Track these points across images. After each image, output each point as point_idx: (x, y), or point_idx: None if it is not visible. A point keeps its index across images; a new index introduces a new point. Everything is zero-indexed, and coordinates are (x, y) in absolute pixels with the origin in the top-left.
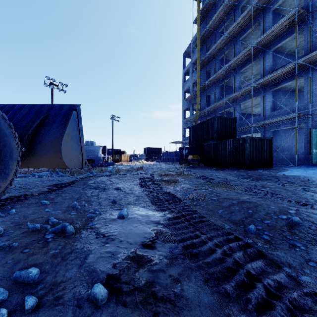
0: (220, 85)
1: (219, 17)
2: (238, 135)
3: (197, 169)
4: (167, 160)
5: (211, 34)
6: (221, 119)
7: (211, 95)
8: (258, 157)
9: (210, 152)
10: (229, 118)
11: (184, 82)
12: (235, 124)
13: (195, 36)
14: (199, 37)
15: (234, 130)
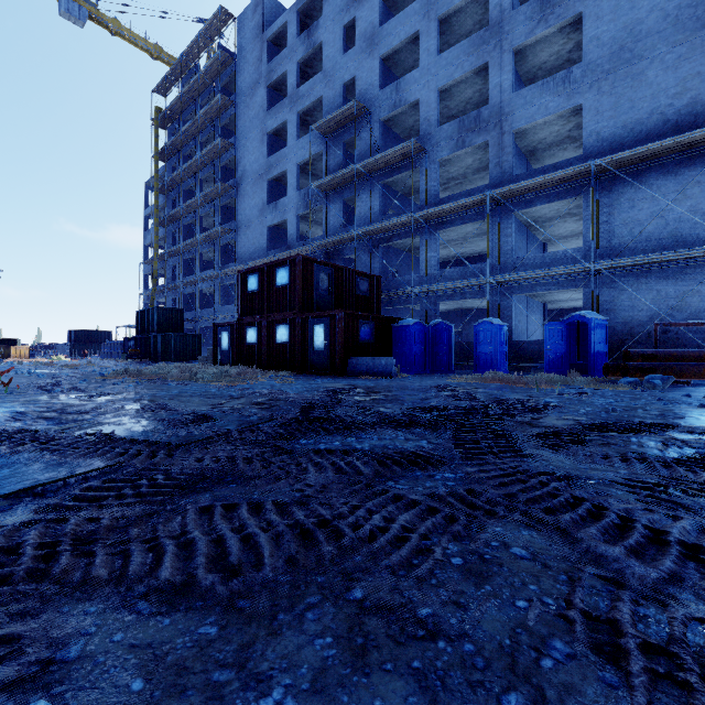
0: (185, 259)
1: (180, 176)
2: (199, 326)
3: (132, 364)
4: (110, 355)
5: (176, 187)
6: (165, 310)
7: (177, 268)
8: (186, 351)
9: (153, 345)
10: (175, 309)
11: (146, 231)
12: (182, 315)
13: (160, 171)
14: (158, 188)
15: (181, 322)
